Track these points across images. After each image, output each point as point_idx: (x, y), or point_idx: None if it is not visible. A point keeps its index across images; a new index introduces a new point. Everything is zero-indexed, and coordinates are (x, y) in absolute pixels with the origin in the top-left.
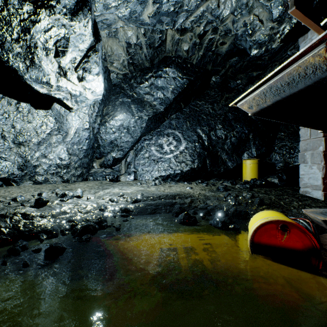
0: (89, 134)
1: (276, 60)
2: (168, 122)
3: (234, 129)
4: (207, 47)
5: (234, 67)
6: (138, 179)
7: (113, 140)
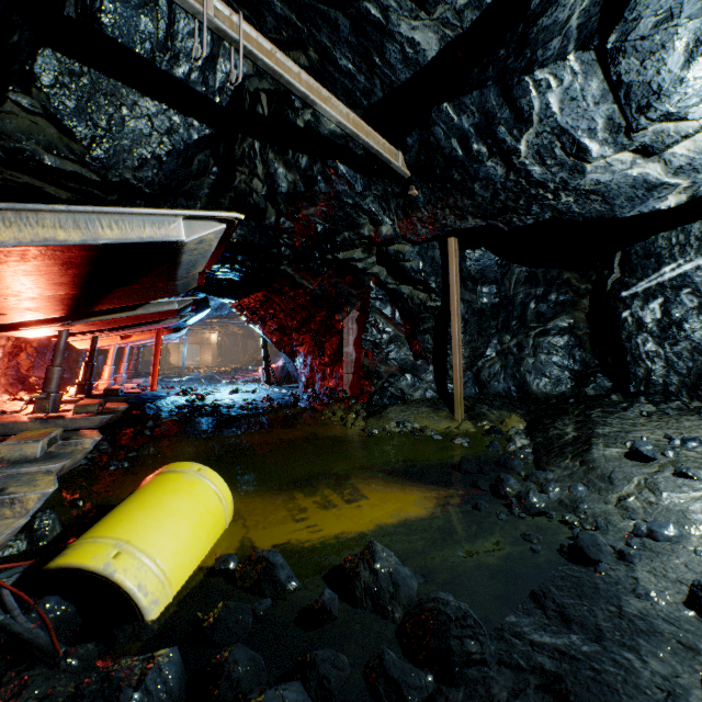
0: None
1: None
2: None
3: None
4: None
5: None
6: None
7: None
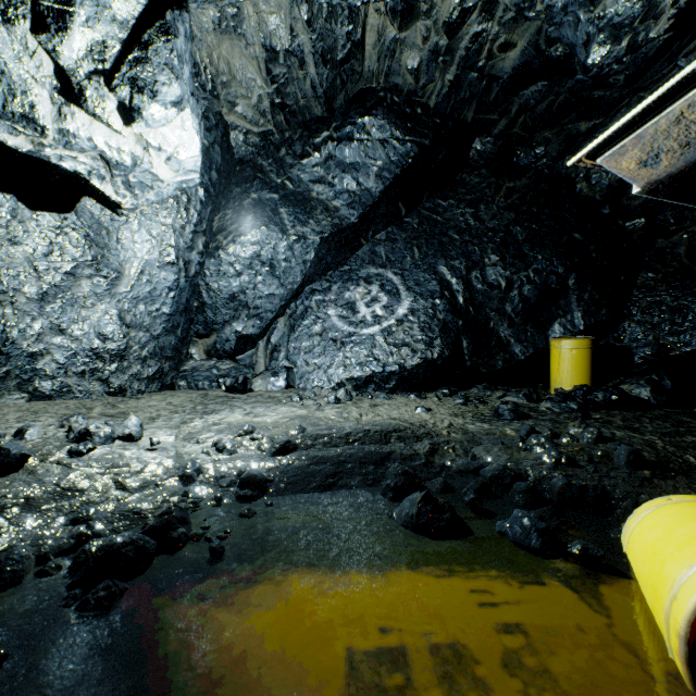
0: (177, 277)
1: (644, 85)
2: (369, 251)
3: (530, 263)
4: (467, 58)
5: (532, 111)
6: (296, 386)
7: (236, 293)
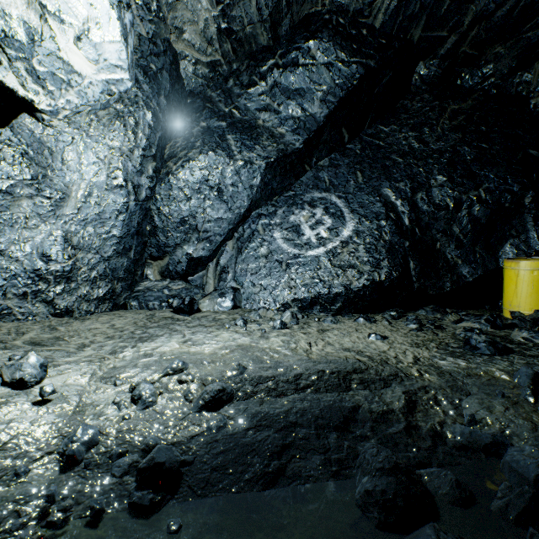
0: (126, 200)
1: None
2: (313, 176)
3: (481, 182)
4: None
5: (488, 20)
6: (242, 307)
7: (186, 217)
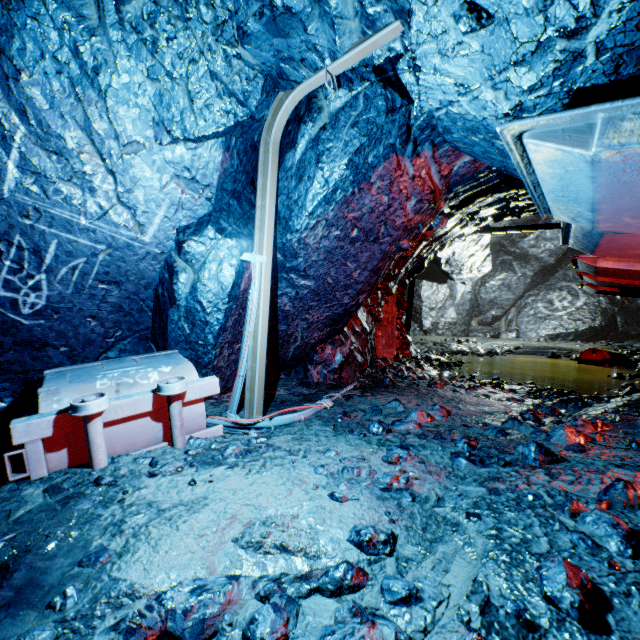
0: (471, 296)
1: None
2: (562, 273)
3: None
4: None
5: None
6: (520, 337)
7: (492, 299)
